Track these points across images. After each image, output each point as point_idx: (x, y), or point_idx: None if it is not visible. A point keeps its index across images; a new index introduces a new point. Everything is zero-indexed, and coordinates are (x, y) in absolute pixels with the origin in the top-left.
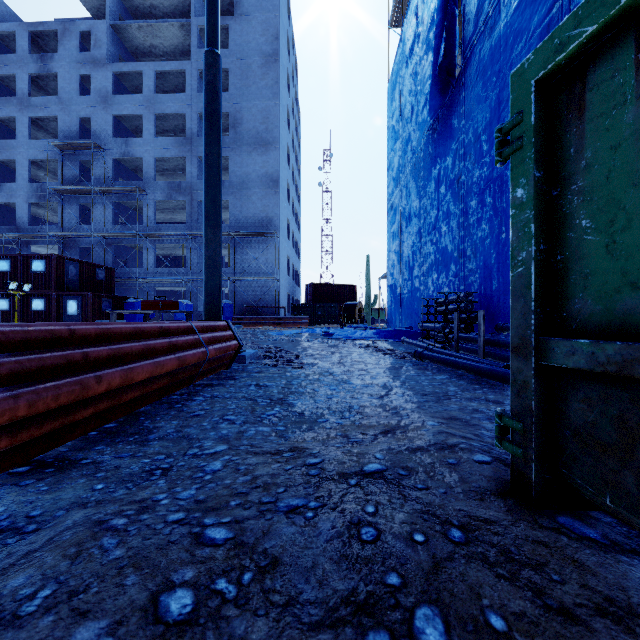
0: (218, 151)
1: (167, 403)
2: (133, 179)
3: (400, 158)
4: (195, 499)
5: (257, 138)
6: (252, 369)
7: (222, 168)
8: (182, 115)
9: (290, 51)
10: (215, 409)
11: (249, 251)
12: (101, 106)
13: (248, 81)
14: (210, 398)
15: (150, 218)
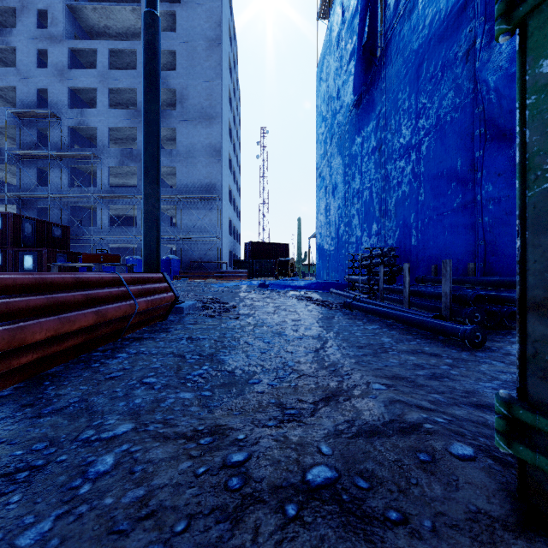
0: (157, 109)
1: (84, 362)
2: (88, 146)
3: (327, 132)
4: (42, 547)
5: (202, 113)
6: (188, 320)
7: (170, 139)
8: (134, 90)
9: (231, 38)
10: (136, 369)
11: (195, 212)
12: (58, 79)
13: (194, 62)
14: (134, 355)
15: (104, 182)
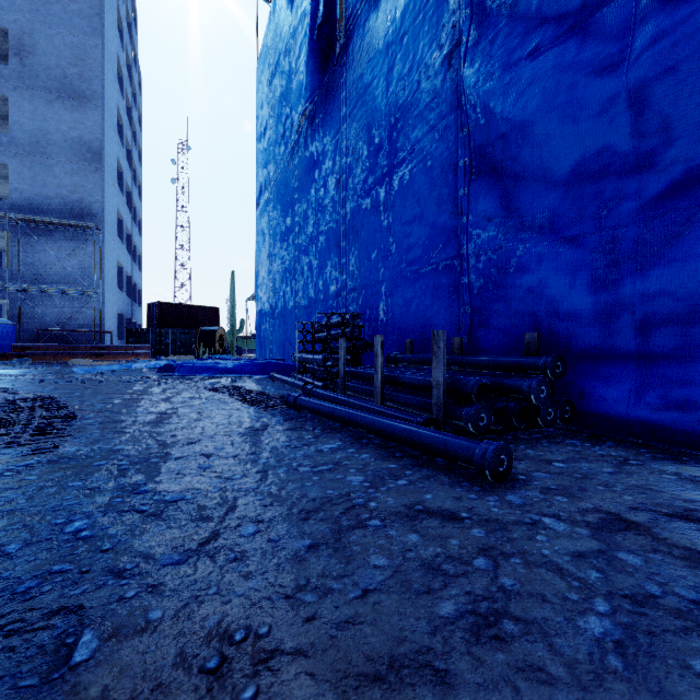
0: None
1: None
2: None
3: (271, 154)
4: None
5: (64, 84)
6: None
7: None
8: None
9: None
10: None
11: (49, 247)
12: None
13: None
14: None
15: None
